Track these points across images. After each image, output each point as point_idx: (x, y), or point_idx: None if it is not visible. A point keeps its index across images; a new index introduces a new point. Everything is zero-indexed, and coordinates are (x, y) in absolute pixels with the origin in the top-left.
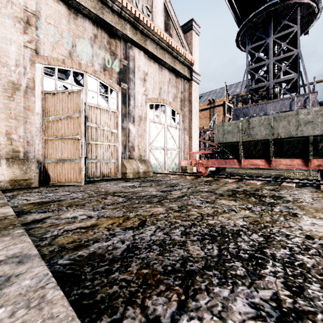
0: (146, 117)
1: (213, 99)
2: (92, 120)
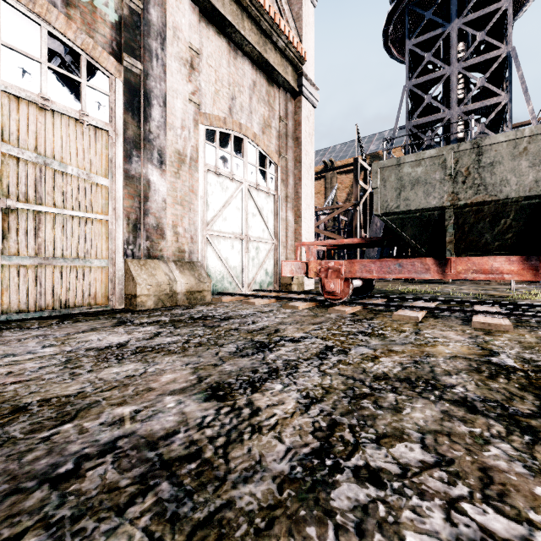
0: (197, 159)
1: (331, 161)
2: (20, 139)
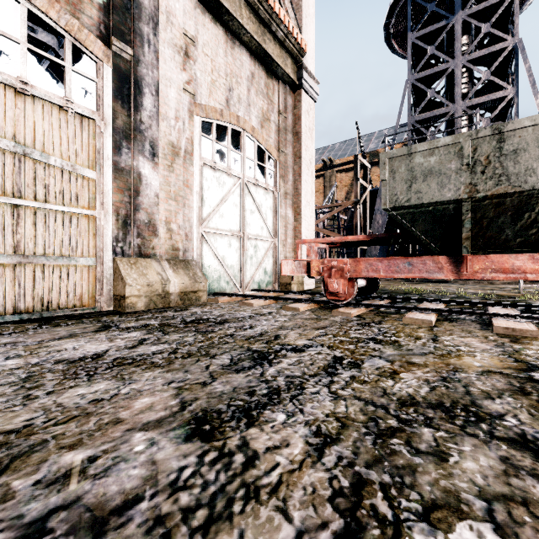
0: (192, 152)
1: (330, 159)
2: None
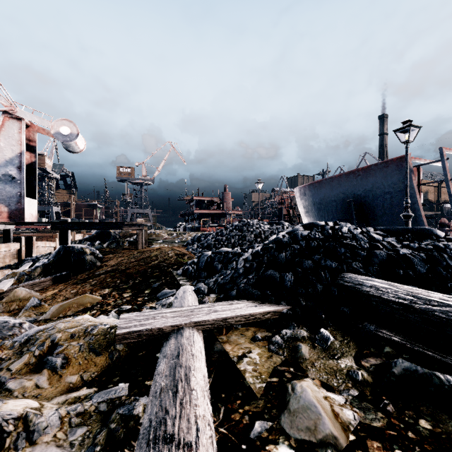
0: None
1: None
2: None
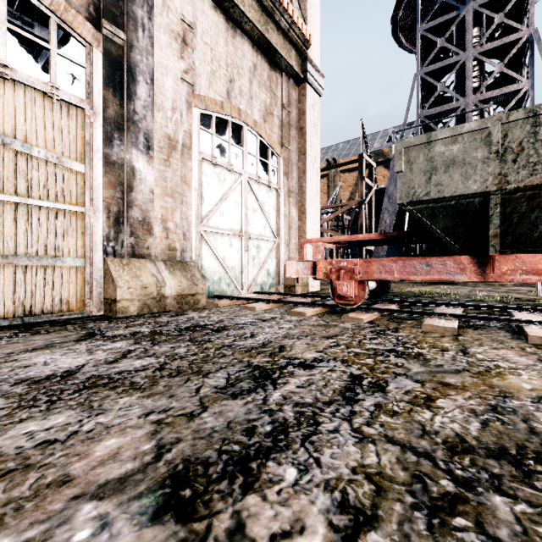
0: (190, 146)
1: (334, 159)
2: None
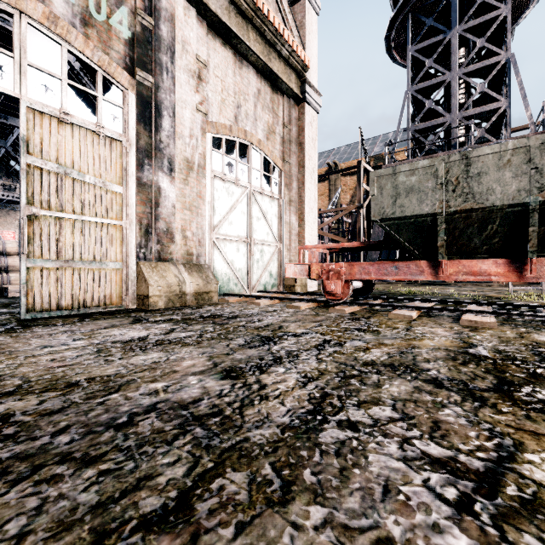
0: (204, 166)
1: (335, 163)
2: (43, 151)
